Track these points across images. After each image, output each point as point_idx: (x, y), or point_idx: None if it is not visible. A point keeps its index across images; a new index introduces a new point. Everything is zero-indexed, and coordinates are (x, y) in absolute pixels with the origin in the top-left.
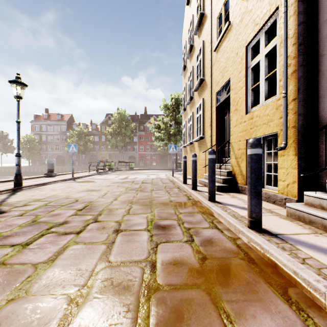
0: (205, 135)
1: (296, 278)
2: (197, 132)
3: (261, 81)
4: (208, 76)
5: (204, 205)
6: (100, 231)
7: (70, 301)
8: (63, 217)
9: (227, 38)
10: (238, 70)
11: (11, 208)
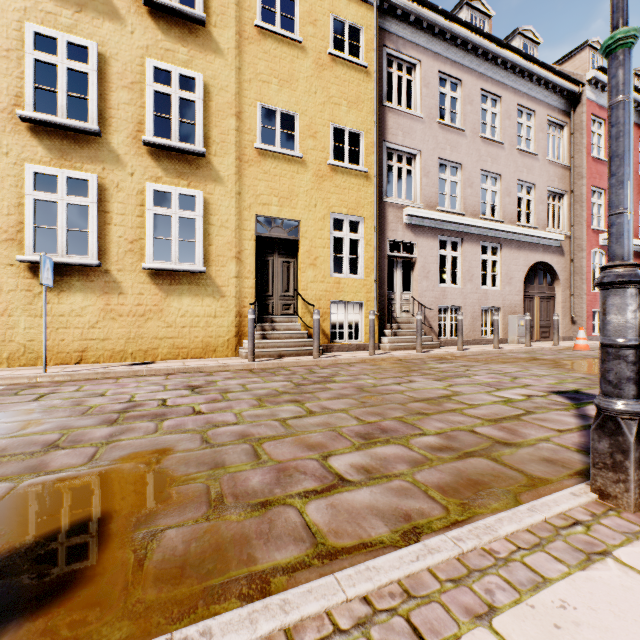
0: (212, 268)
1: (448, 354)
2: (154, 247)
3: (346, 256)
4: (227, 166)
5: (382, 358)
6: (475, 367)
7: (504, 363)
8: (490, 375)
9: (293, 166)
10: (318, 225)
11: (548, 395)
